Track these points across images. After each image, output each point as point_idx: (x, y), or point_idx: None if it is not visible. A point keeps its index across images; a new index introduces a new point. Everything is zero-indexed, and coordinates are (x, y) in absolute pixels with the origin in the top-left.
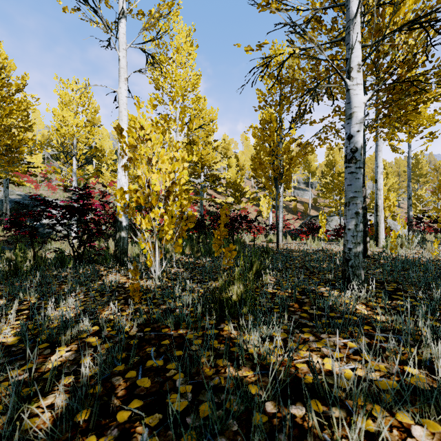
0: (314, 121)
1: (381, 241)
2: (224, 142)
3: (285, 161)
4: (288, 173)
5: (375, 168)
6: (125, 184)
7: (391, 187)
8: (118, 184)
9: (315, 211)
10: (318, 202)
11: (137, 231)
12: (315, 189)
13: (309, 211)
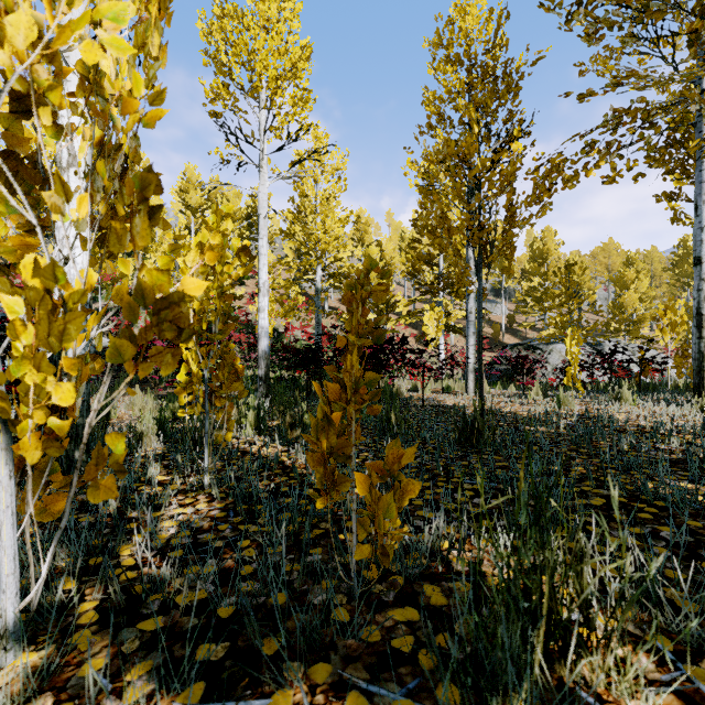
0: (590, 93)
1: None
2: (360, 221)
3: (506, 206)
4: (509, 238)
5: (696, 232)
6: (76, 241)
7: (643, 294)
8: (57, 240)
9: (511, 336)
10: (516, 321)
11: None
12: (509, 301)
13: (501, 336)
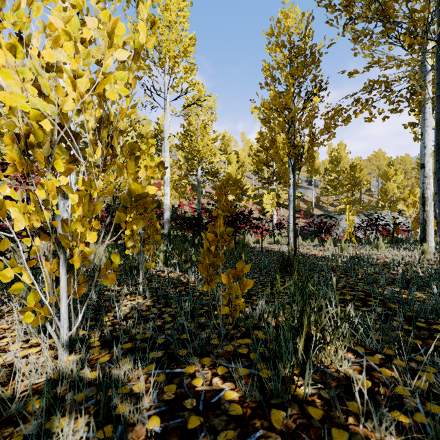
0: (355, 72)
1: (430, 244)
2: (224, 138)
3: (309, 135)
4: (311, 153)
5: (422, 149)
6: None
7: (399, 184)
8: None
9: (318, 209)
10: (321, 200)
11: (1, 236)
12: (317, 188)
13: (312, 209)
